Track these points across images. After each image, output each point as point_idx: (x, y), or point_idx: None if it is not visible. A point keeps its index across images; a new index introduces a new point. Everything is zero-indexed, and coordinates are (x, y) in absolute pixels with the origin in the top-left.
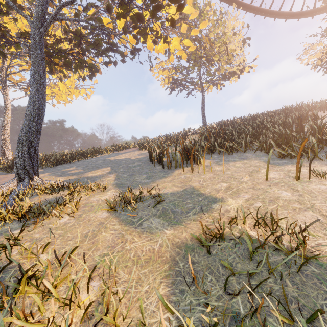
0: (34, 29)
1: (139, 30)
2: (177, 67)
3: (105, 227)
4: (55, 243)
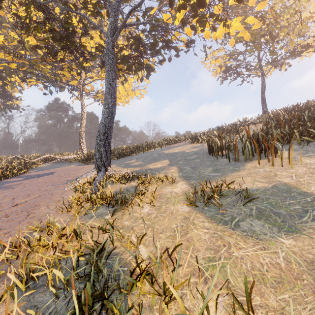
0: (108, 39)
1: (199, 18)
2: (232, 52)
3: (193, 223)
4: (147, 235)
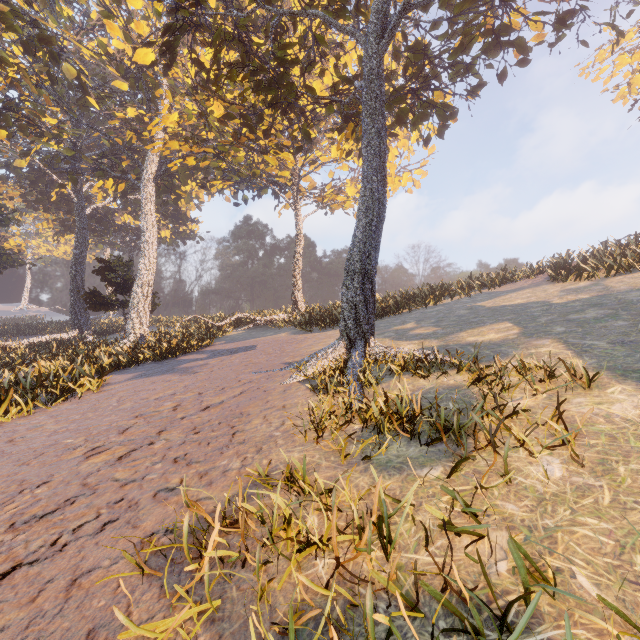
0: (371, 49)
1: None
2: None
3: None
4: None
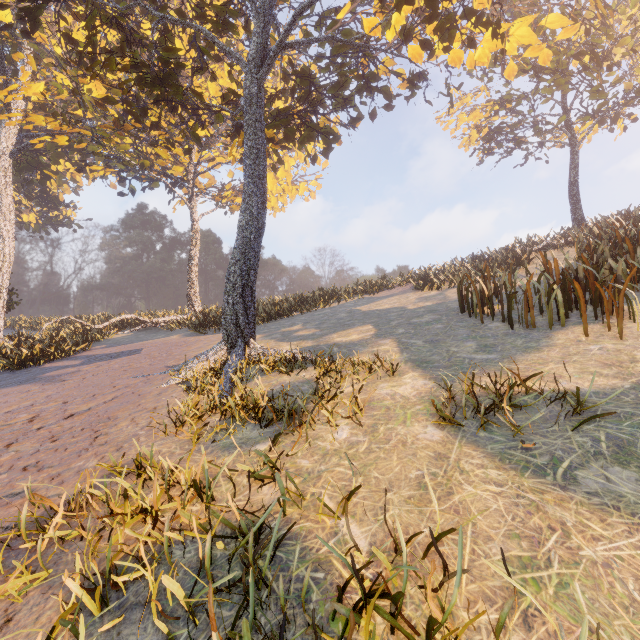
0: (251, 75)
1: (440, 22)
2: (506, 96)
3: (460, 469)
4: (357, 493)
